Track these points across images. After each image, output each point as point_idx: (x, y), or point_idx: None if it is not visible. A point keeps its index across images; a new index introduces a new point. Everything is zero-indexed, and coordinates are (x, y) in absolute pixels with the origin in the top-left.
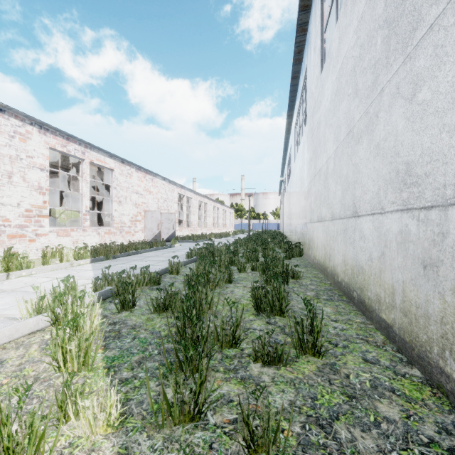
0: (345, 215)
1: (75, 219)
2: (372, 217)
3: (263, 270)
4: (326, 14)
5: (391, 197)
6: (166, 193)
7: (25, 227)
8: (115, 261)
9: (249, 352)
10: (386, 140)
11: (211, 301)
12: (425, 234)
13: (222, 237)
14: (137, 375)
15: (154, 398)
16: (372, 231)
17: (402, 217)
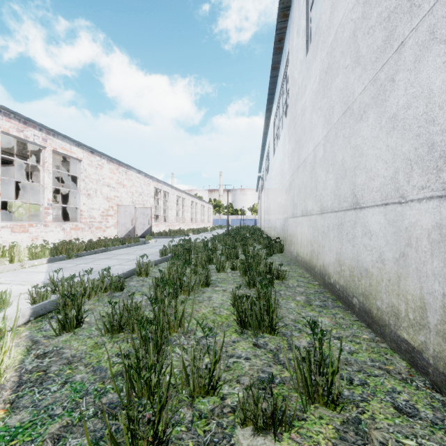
0: (340, 207)
1: (35, 213)
2: (384, 208)
3: (244, 270)
4: None
5: (419, 180)
6: (141, 187)
7: None
8: (78, 260)
9: (233, 404)
10: (409, 107)
11: (182, 316)
12: None
13: (201, 232)
14: None
15: None
16: (383, 226)
17: (440, 206)
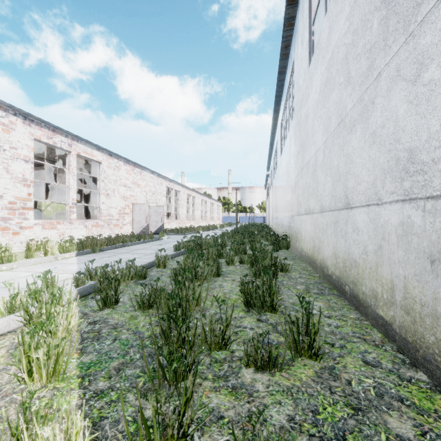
0: (335, 207)
1: (61, 211)
2: (367, 208)
3: (251, 263)
4: (314, 6)
5: (390, 187)
6: (155, 186)
7: (9, 219)
8: (101, 254)
9: (240, 355)
10: (384, 127)
11: (199, 297)
12: (433, 226)
13: (210, 229)
14: (115, 386)
15: (132, 415)
16: (367, 223)
17: (403, 207)
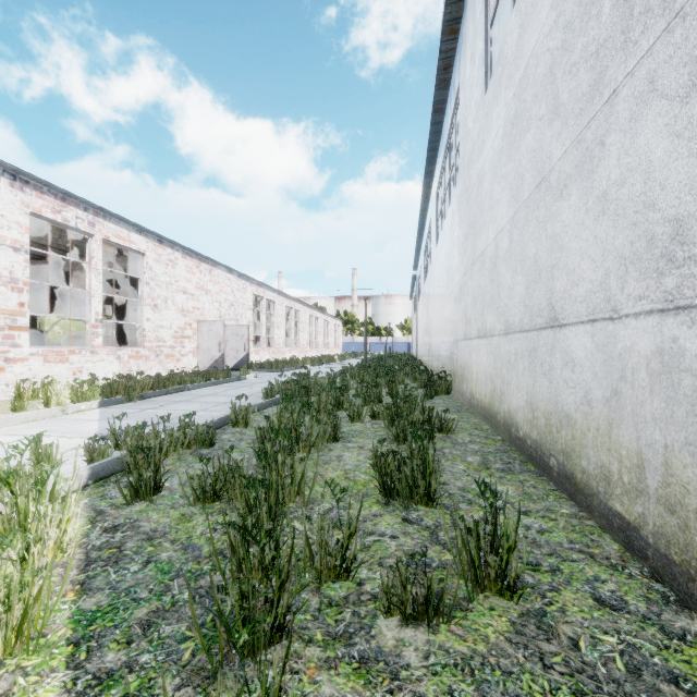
0: (532, 324)
1: (77, 334)
2: (592, 326)
3: (391, 418)
4: None
5: (635, 287)
6: (234, 294)
7: None
8: (143, 403)
9: (373, 590)
10: (623, 183)
11: (301, 479)
12: None
13: (324, 363)
14: (136, 661)
15: None
16: (590, 351)
17: (662, 323)
